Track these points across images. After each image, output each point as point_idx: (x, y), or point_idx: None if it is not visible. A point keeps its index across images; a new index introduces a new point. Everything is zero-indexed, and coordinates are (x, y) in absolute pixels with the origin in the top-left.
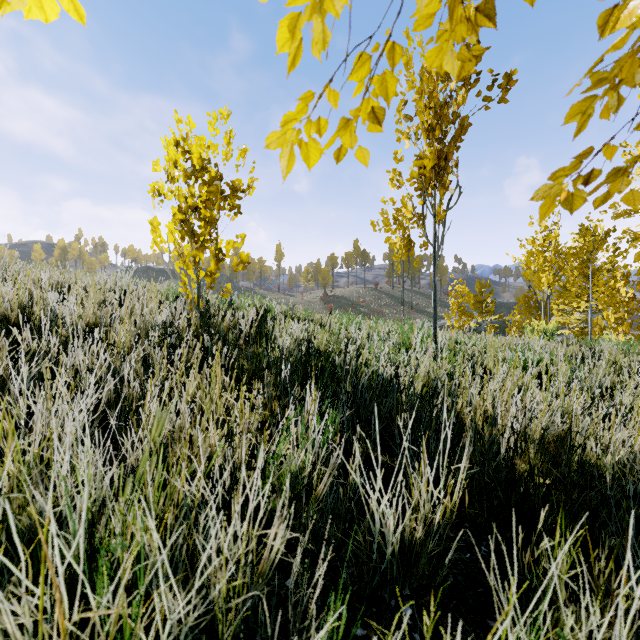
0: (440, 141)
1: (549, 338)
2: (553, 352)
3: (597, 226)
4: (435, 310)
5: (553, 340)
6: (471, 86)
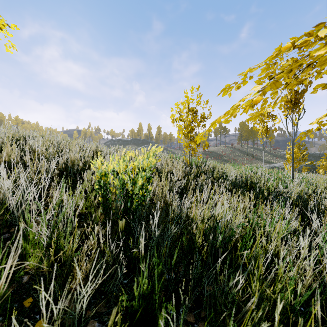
0: (296, 91)
1: None
2: None
3: None
4: (293, 164)
5: None
6: (313, 68)
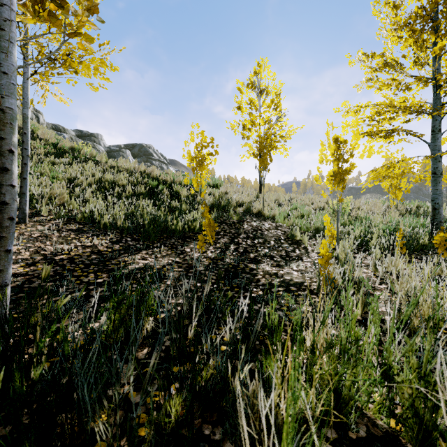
0: None
1: None
2: None
3: None
4: None
5: None
6: None
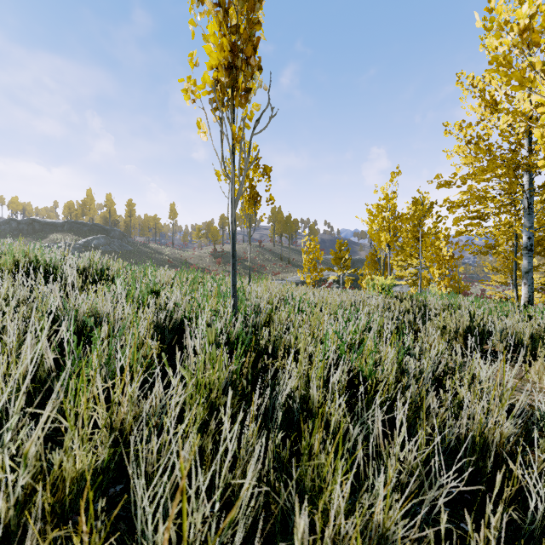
0: (236, 29)
1: (387, 293)
2: (382, 321)
3: (425, 197)
4: (234, 270)
5: (391, 293)
6: None
